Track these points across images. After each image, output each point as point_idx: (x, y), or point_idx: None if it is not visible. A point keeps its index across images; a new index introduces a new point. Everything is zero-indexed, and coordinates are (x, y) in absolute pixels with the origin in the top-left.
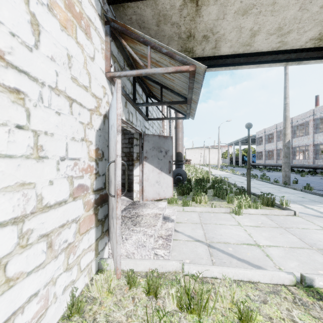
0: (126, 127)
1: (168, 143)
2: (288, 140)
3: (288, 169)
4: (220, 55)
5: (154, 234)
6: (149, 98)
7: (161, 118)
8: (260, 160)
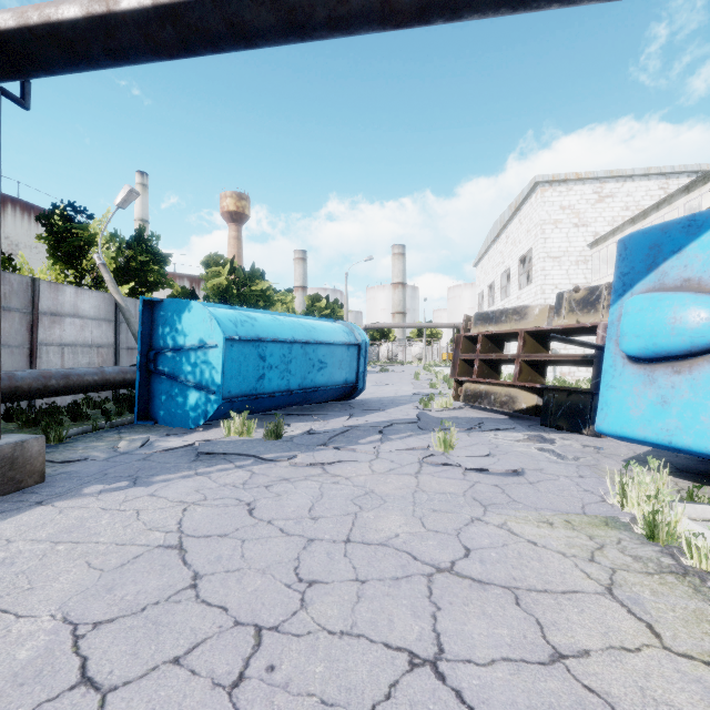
0: None
1: None
2: None
3: None
4: None
5: None
6: None
7: None
8: None
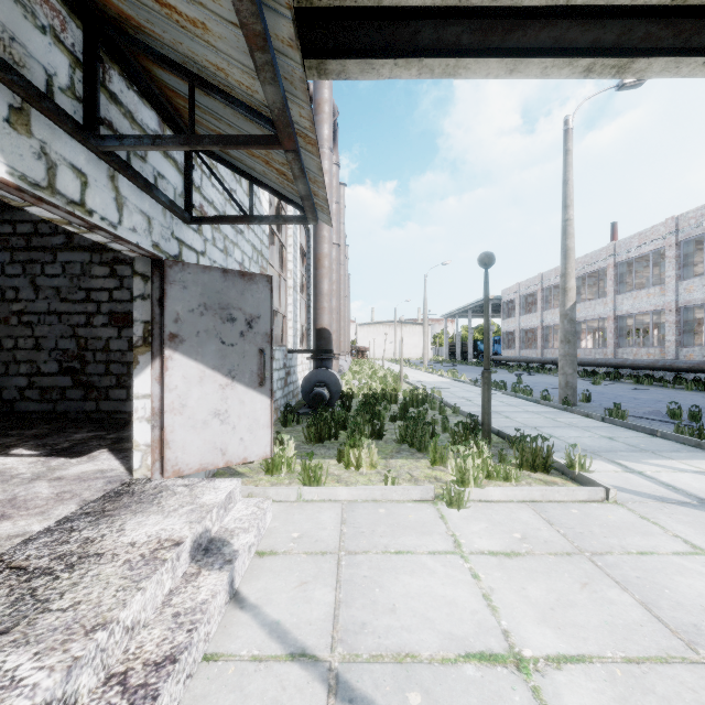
0: (76, 229)
1: (256, 294)
2: (573, 303)
3: (572, 370)
4: (400, 5)
5: (59, 693)
6: (195, 153)
7: (234, 218)
8: (509, 349)
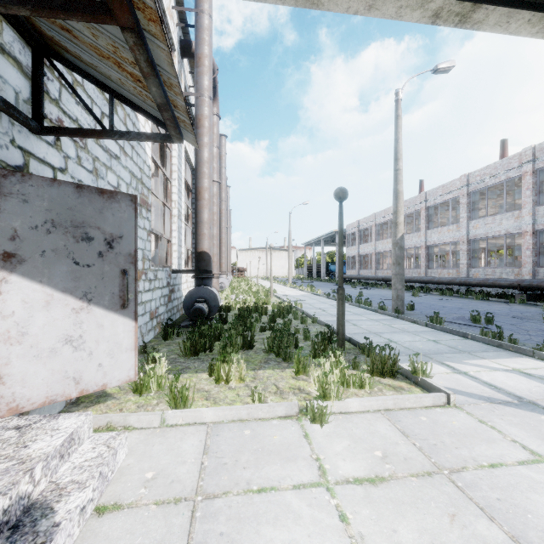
0: None
1: (118, 213)
2: (402, 234)
3: (401, 286)
4: None
5: None
6: (45, 58)
7: (90, 131)
8: (352, 269)
